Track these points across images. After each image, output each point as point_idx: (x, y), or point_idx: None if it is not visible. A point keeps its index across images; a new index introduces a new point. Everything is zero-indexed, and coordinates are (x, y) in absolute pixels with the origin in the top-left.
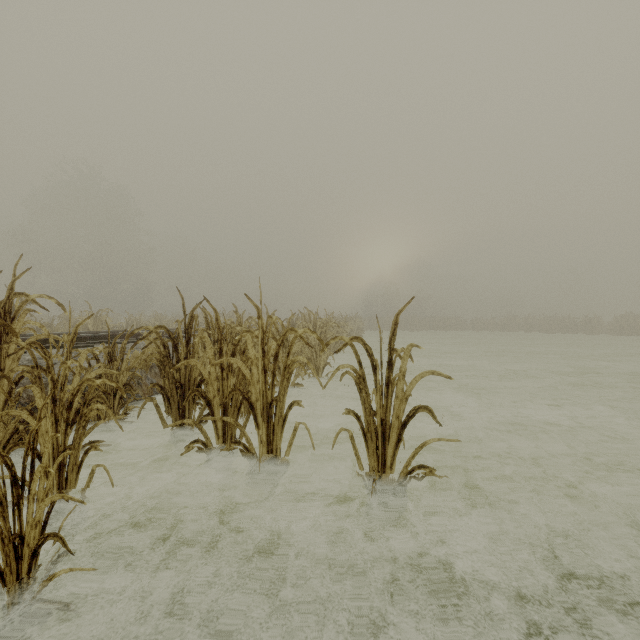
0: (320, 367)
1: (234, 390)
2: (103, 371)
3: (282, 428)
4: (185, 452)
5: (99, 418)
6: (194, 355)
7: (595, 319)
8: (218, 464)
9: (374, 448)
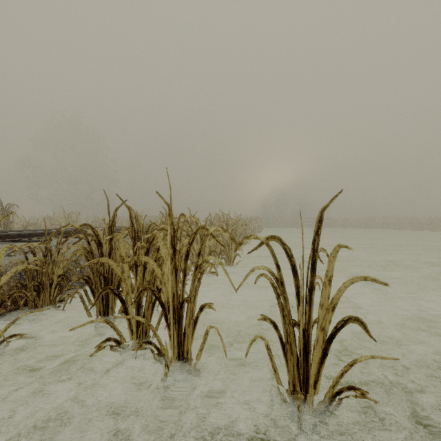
0: (231, 257)
1: (145, 289)
2: (24, 267)
3: (193, 330)
4: (95, 352)
5: (36, 305)
6: (115, 251)
7: (437, 219)
8: (132, 360)
9: (294, 362)
